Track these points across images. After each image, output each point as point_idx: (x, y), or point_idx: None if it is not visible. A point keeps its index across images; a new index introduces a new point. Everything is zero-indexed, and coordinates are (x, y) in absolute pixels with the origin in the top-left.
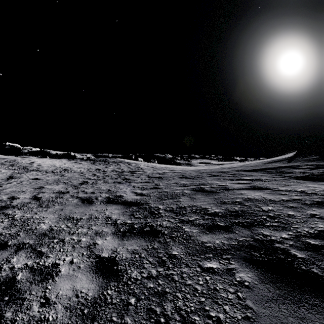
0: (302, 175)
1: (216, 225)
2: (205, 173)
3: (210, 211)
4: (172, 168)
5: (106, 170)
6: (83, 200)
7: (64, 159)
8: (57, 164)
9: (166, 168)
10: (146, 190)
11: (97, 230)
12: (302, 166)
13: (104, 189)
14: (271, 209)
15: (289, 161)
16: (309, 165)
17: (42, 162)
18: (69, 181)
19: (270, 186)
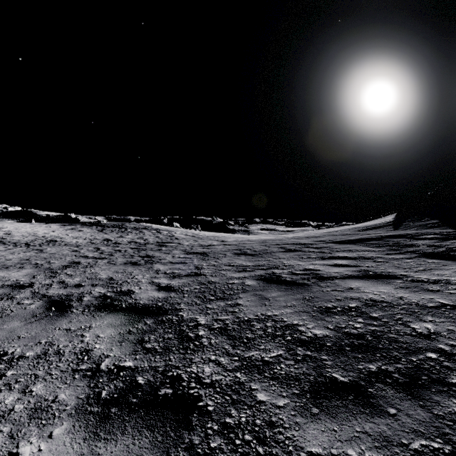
0: (434, 251)
1: (329, 380)
2: (275, 246)
3: (306, 335)
4: (223, 237)
5: (119, 241)
6: (52, 303)
7: (54, 224)
8: (40, 232)
9: (214, 237)
10: (178, 278)
11: (44, 396)
12: (423, 235)
13: (102, 276)
14: (434, 331)
15: (396, 227)
16: (432, 233)
17: (14, 229)
18: (46, 263)
19: (393, 270)
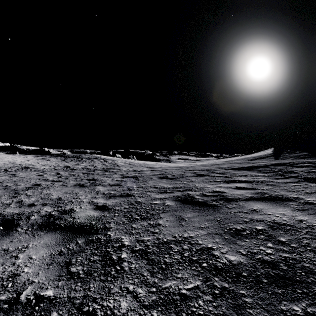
0: (313, 176)
1: None
2: (189, 171)
3: (221, 261)
4: (151, 165)
5: (75, 167)
6: (3, 221)
7: (30, 155)
8: (18, 161)
9: (145, 165)
10: (113, 198)
11: None
12: (300, 163)
13: (53, 197)
14: None
15: (276, 157)
16: (306, 162)
17: None
18: (14, 185)
19: (285, 193)
